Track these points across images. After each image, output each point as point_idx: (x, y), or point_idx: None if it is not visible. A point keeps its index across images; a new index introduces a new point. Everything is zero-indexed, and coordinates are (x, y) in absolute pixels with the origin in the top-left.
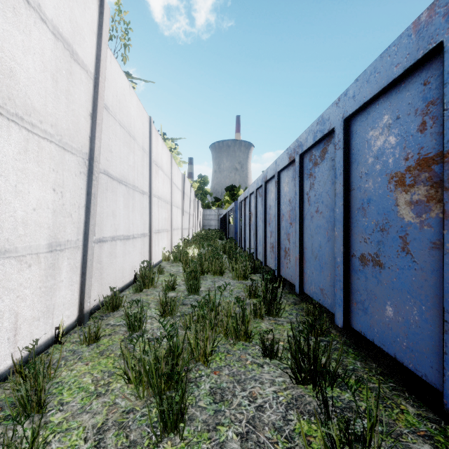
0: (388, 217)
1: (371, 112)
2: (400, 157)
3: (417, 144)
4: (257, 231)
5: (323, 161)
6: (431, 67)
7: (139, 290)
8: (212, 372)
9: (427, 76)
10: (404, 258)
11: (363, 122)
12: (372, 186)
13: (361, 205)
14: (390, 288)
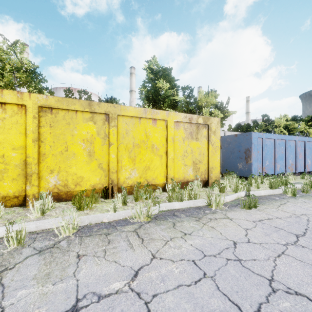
0: None
1: None
2: None
3: None
4: None
5: None
6: None
7: None
8: None
9: None
10: None
11: None
12: None
13: None
14: None
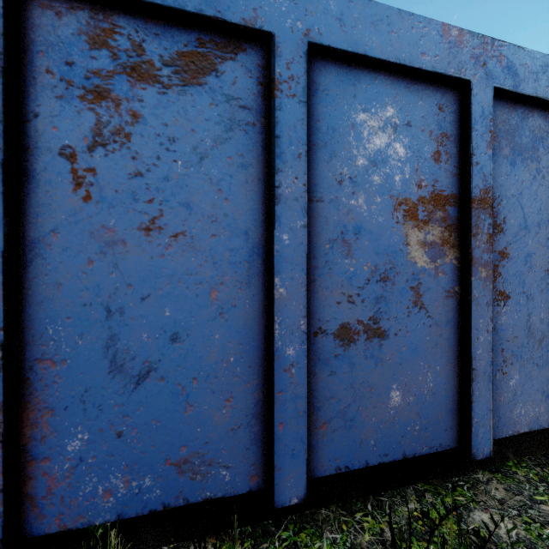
0: (394, 259)
1: (363, 81)
2: (411, 180)
3: (432, 174)
4: None
5: (191, 87)
6: (446, 96)
7: None
8: None
9: (442, 101)
10: (417, 315)
11: (344, 84)
12: (366, 206)
13: (341, 234)
14: (397, 363)
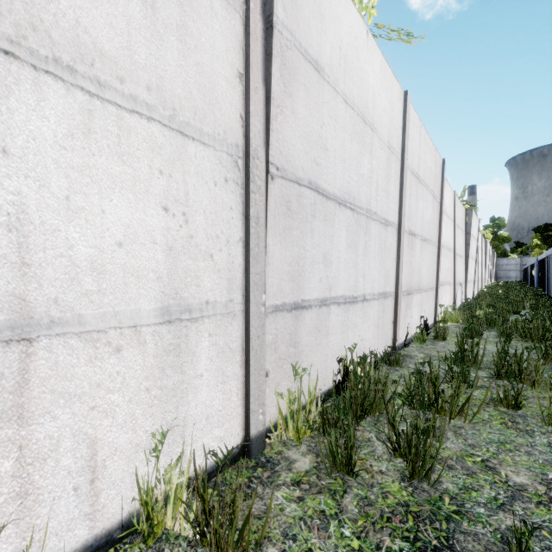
0: None
1: None
2: None
3: None
4: (545, 279)
5: None
6: None
7: None
8: None
9: None
10: None
11: None
12: None
13: None
14: None
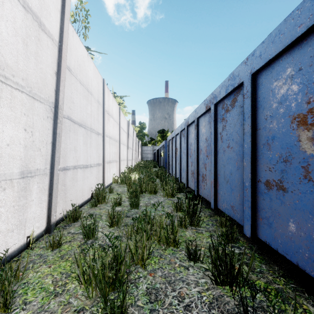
0: (291, 150)
1: (275, 67)
2: (302, 101)
3: None
4: (181, 161)
5: (233, 108)
6: None
7: (95, 205)
8: (148, 274)
9: None
10: (306, 184)
11: (267, 75)
12: (276, 126)
13: (266, 141)
14: (293, 208)
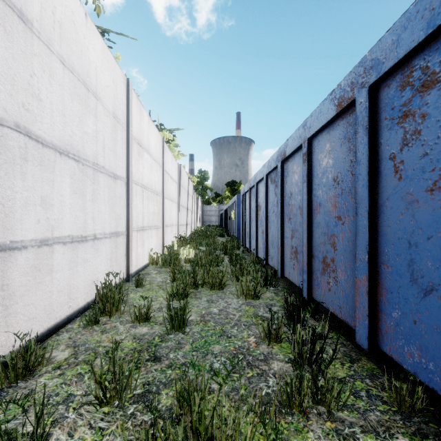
0: None
1: None
2: None
3: None
4: (267, 228)
5: None
6: None
7: (94, 322)
8: None
9: None
10: None
11: None
12: None
13: None
14: None
